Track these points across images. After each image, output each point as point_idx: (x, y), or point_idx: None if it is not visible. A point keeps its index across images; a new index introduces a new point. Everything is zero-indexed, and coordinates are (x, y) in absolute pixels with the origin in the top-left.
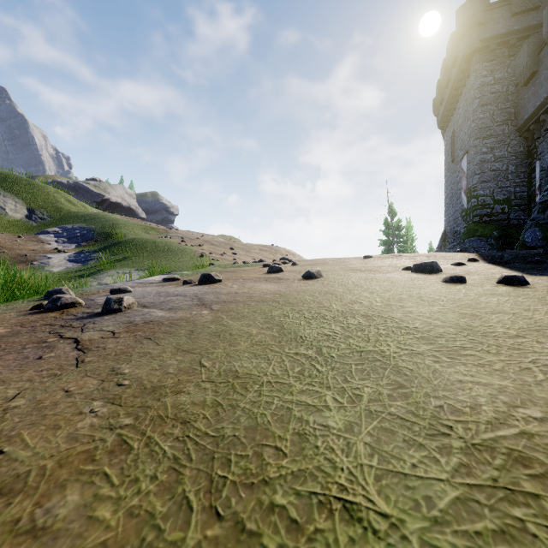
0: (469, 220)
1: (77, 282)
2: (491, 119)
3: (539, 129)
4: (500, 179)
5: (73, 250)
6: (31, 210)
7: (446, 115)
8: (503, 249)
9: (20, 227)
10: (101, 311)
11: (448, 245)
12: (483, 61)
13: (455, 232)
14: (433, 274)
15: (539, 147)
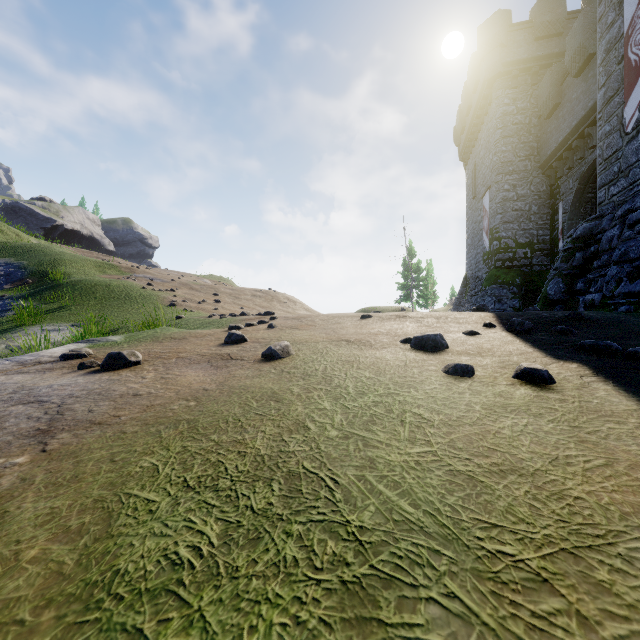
0: (491, 265)
1: None
2: (514, 153)
3: (561, 167)
4: (523, 220)
5: None
6: None
7: (467, 145)
8: (526, 298)
9: None
10: None
11: (469, 291)
12: (505, 87)
13: (476, 277)
14: (436, 353)
15: (561, 187)
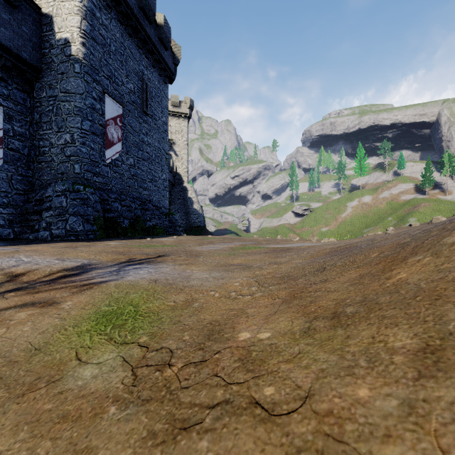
0: None
1: None
2: None
3: None
4: None
5: None
6: None
7: None
8: None
9: None
10: None
11: None
12: None
13: None
14: None
15: None
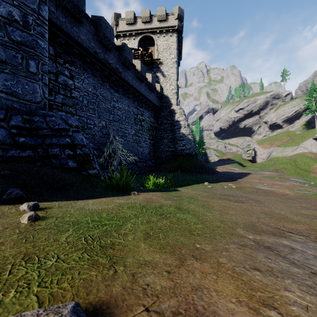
0: None
1: None
2: None
3: None
4: None
5: None
6: None
7: None
8: None
9: None
10: None
11: None
12: None
13: None
14: None
15: None
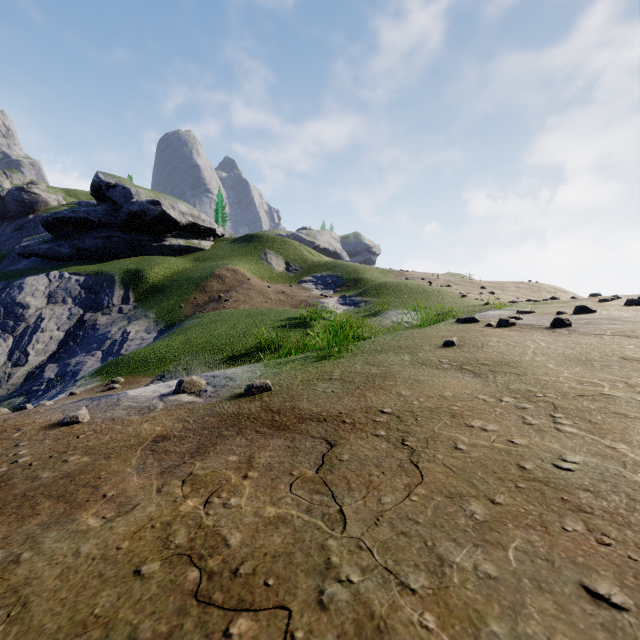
0: None
1: (372, 320)
2: None
3: None
4: None
5: (334, 295)
6: (287, 263)
7: None
8: None
9: (284, 278)
10: (552, 326)
11: None
12: None
13: None
14: None
15: None
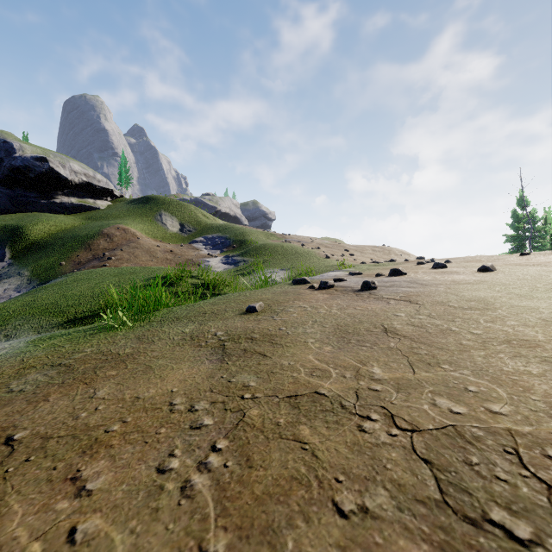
0: None
1: (244, 279)
2: None
3: None
4: None
5: (220, 255)
6: (182, 224)
7: None
8: None
9: (178, 238)
10: (361, 289)
11: None
12: None
13: None
14: None
15: None
